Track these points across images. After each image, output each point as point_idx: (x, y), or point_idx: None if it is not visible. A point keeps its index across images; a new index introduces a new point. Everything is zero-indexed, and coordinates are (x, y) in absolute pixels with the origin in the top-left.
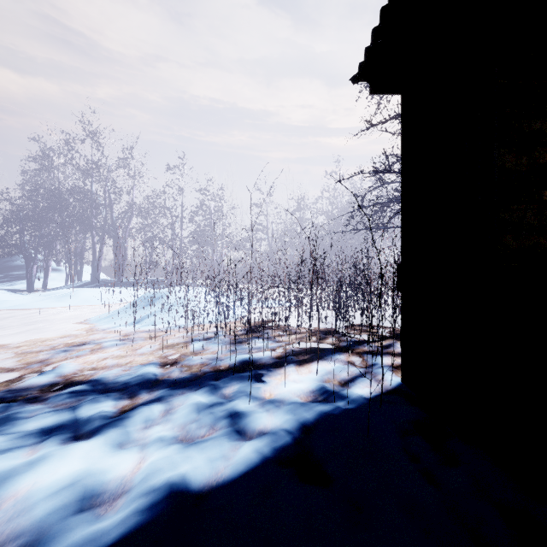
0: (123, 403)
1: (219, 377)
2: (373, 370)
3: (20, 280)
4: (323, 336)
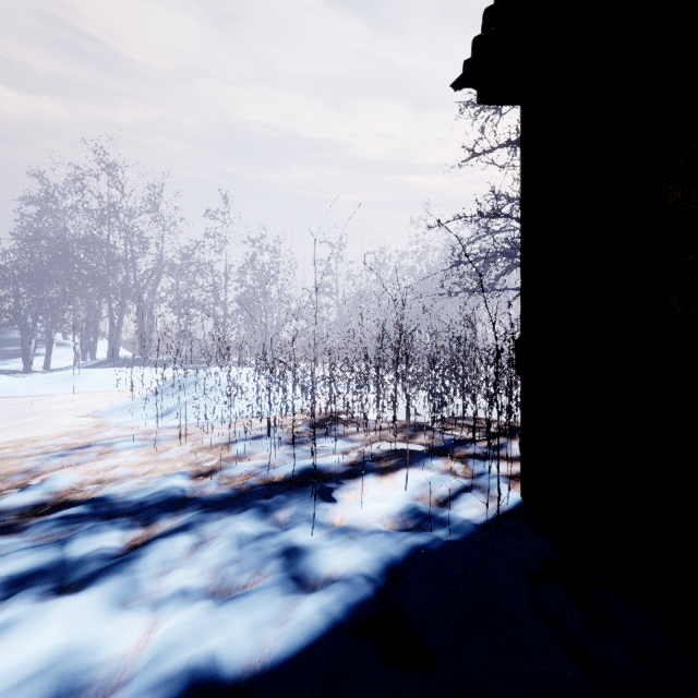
0: (134, 535)
1: (270, 493)
2: (481, 482)
3: (14, 358)
4: (411, 433)
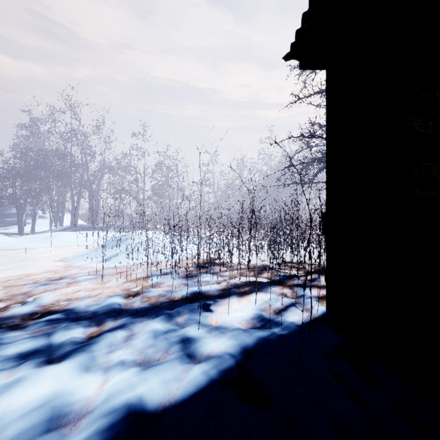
0: (91, 330)
1: (173, 307)
2: (301, 300)
3: (12, 225)
4: (260, 271)
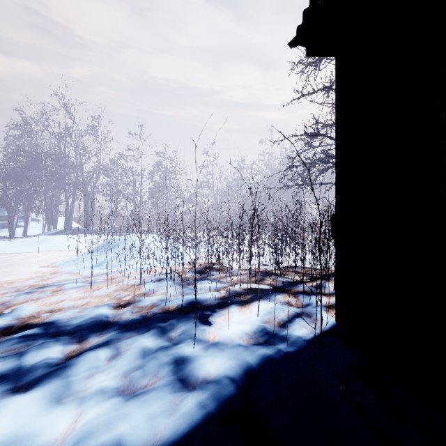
0: (71, 348)
1: (166, 319)
2: (308, 310)
3: (4, 229)
4: (261, 277)
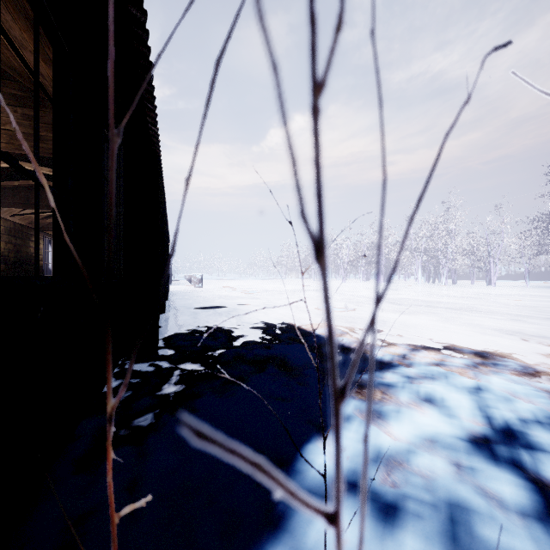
0: None
1: None
2: None
3: None
4: None
